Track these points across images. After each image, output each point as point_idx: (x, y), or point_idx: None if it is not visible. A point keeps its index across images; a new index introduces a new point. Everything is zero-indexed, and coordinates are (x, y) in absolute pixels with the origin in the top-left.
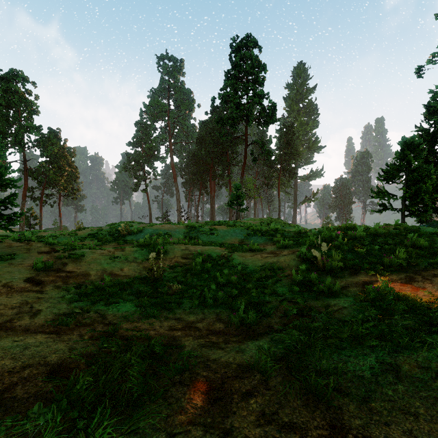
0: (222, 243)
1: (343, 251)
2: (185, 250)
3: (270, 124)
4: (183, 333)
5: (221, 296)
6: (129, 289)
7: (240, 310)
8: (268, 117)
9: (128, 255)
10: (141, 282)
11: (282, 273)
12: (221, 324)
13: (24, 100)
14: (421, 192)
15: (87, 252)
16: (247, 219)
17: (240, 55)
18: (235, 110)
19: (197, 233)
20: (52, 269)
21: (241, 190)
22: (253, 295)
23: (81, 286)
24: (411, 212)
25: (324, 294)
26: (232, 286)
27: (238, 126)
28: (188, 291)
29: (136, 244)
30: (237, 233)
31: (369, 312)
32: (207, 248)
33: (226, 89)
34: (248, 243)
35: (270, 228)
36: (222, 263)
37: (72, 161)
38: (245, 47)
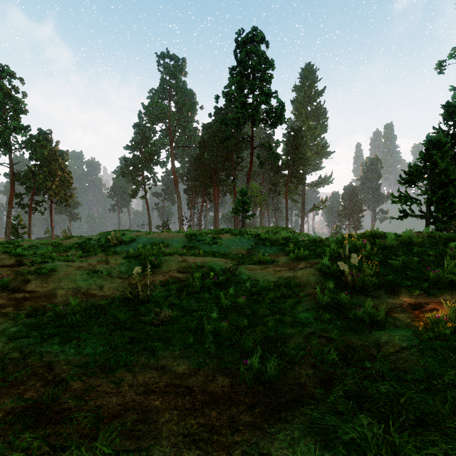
0: (226, 254)
1: (377, 264)
2: (183, 263)
3: (278, 125)
4: (163, 401)
5: (225, 328)
6: (103, 317)
7: (254, 357)
8: (276, 117)
9: (112, 269)
10: (121, 306)
11: (301, 291)
12: (225, 379)
13: (10, 97)
14: (449, 196)
15: (60, 266)
16: (253, 227)
17: (246, 50)
18: (241, 109)
19: (198, 242)
20: (7, 288)
21: (246, 196)
22: (269, 326)
23: (36, 313)
24: (436, 219)
25: (364, 323)
26: (239, 311)
27: (244, 128)
28: (181, 319)
29: (124, 255)
30: (244, 242)
31: (454, 362)
32: (208, 259)
33: (231, 87)
34: (256, 254)
35: (281, 237)
36: (227, 279)
37: (64, 166)
38: (251, 42)
